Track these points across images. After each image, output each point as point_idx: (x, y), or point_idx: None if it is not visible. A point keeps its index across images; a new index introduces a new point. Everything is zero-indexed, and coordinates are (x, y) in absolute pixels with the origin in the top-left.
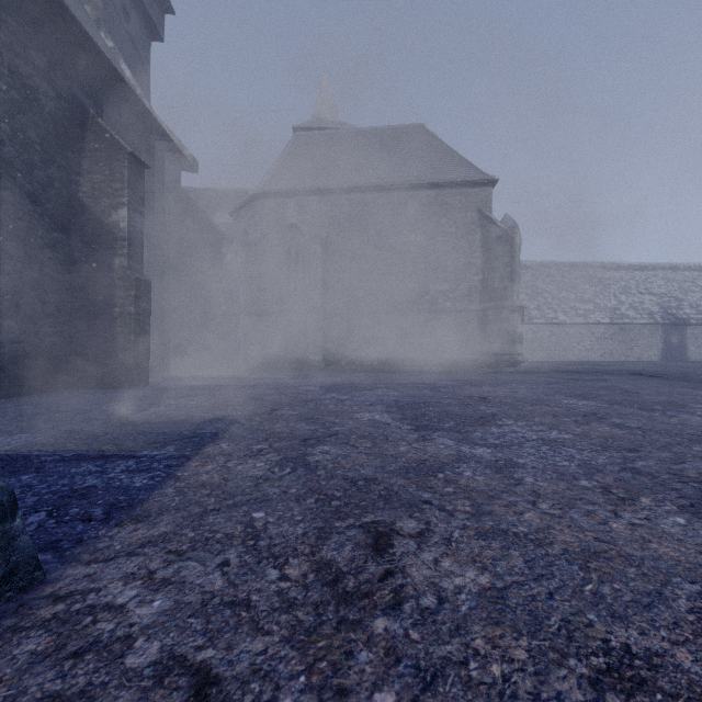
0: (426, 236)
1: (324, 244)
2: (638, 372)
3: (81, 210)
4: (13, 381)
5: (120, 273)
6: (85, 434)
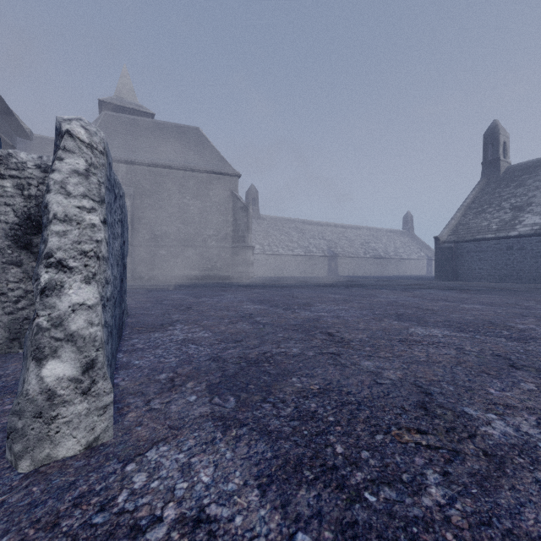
0: (200, 201)
1: (132, 199)
2: (304, 281)
3: None
4: None
5: None
6: None
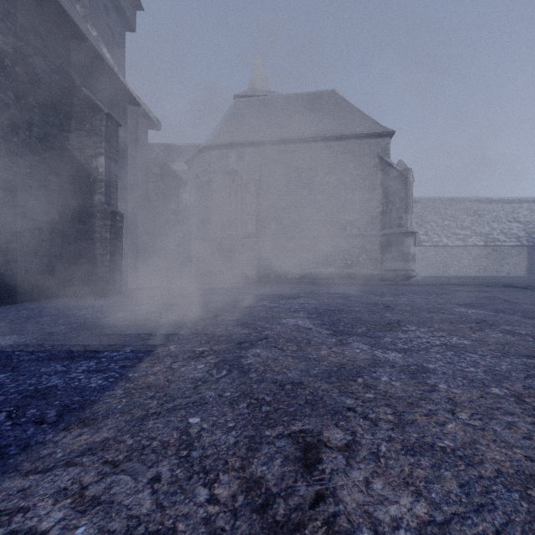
0: (337, 177)
1: (257, 184)
2: (511, 284)
3: (70, 158)
4: (17, 291)
5: (99, 207)
6: (61, 336)
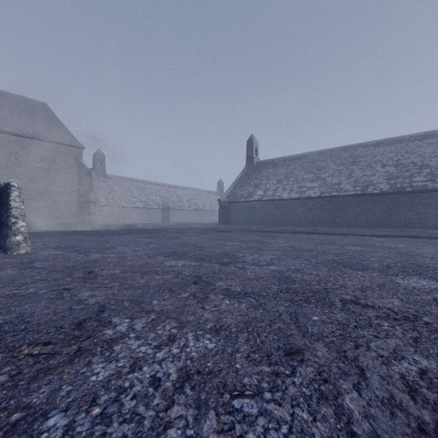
0: (48, 165)
1: None
2: (136, 226)
3: None
4: None
5: None
6: None
